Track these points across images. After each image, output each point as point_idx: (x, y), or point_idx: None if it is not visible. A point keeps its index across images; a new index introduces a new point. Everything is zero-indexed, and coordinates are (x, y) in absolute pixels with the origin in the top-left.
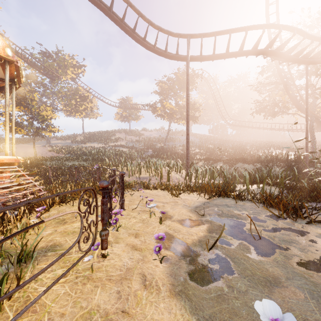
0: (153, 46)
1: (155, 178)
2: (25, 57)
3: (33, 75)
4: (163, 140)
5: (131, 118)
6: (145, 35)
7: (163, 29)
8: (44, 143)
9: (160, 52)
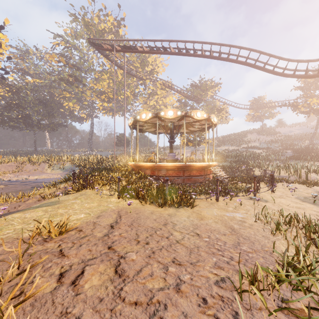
0: (292, 70)
1: (294, 177)
2: (184, 93)
3: (186, 102)
4: (309, 138)
5: (264, 117)
6: (284, 69)
7: (302, 60)
8: (191, 148)
9: (300, 76)
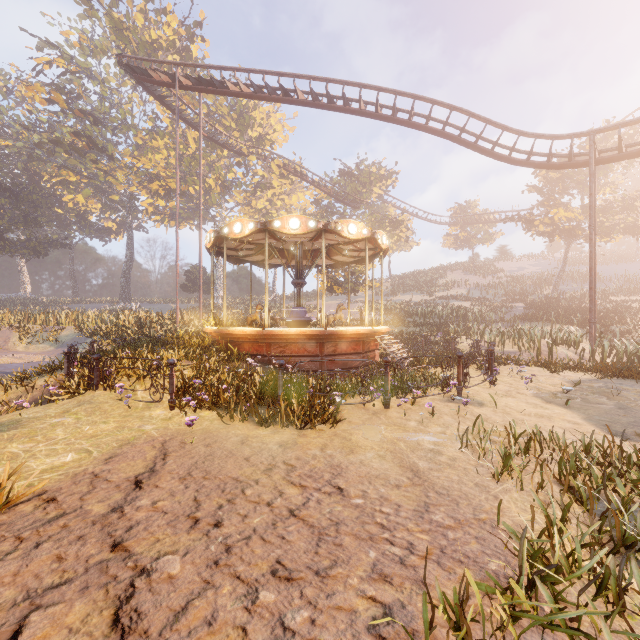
0: (525, 153)
1: (529, 354)
2: (326, 188)
3: (331, 207)
4: (552, 281)
5: (476, 241)
6: (512, 150)
7: (543, 135)
8: (341, 298)
9: (538, 165)
